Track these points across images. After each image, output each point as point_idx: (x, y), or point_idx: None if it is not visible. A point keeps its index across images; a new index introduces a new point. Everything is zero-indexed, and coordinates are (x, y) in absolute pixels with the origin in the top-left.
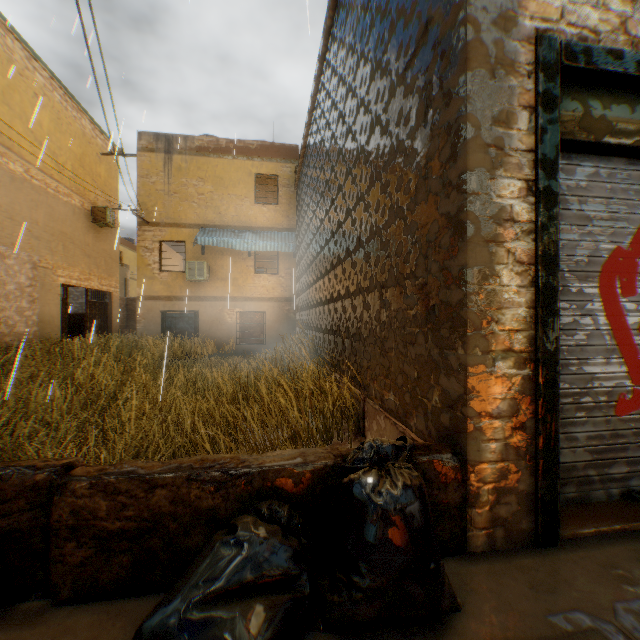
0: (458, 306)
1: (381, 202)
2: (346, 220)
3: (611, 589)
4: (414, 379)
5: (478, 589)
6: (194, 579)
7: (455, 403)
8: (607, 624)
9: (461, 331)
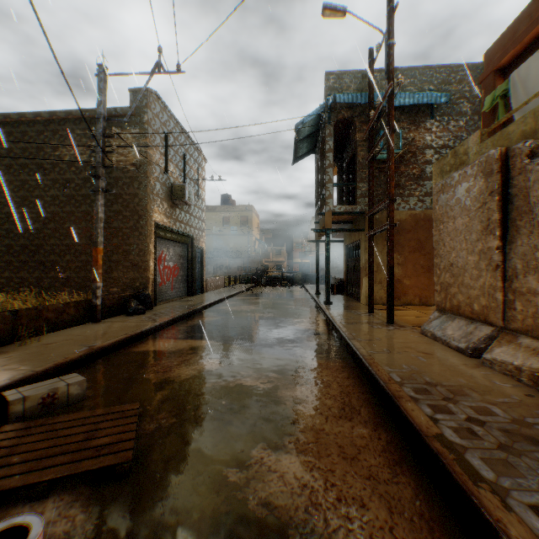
0: (145, 266)
1: (108, 234)
2: (69, 227)
3: (165, 306)
4: (129, 282)
5: (153, 309)
6: (133, 305)
7: (145, 283)
8: (166, 307)
9: (146, 270)
